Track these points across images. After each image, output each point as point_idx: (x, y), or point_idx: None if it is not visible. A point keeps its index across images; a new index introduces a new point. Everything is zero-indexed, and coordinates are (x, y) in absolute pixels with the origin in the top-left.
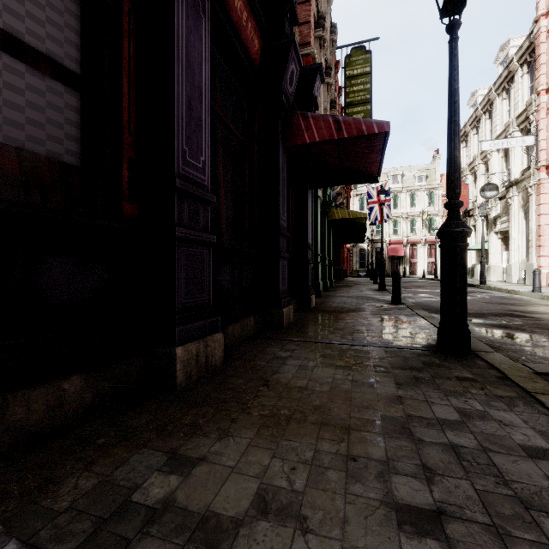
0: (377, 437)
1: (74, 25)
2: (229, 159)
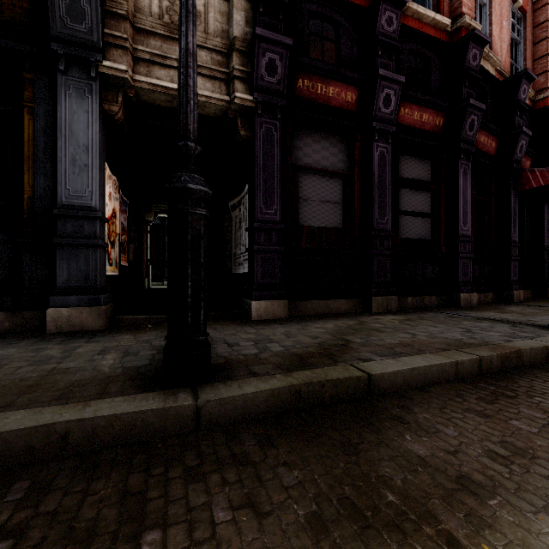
0: (540, 316)
1: (429, 200)
2: (474, 209)
